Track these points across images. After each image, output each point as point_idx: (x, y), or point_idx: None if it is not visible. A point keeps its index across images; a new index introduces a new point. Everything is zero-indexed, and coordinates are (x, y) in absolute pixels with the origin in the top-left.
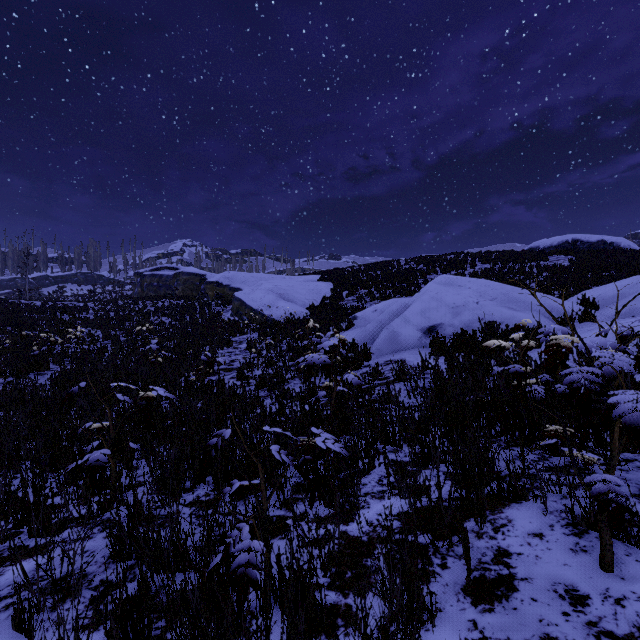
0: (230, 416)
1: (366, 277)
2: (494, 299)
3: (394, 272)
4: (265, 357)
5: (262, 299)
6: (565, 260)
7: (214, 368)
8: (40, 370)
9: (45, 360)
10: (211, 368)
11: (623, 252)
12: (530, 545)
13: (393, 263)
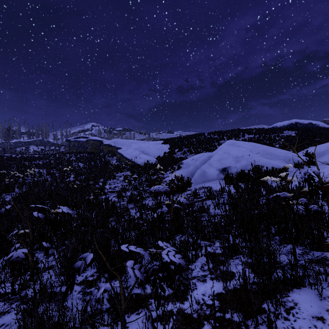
0: (111, 220)
1: (187, 142)
2: (258, 153)
3: (202, 139)
4: (133, 185)
5: (132, 153)
6: (292, 133)
7: (105, 191)
8: (9, 192)
9: (12, 186)
10: (102, 192)
11: (322, 129)
12: (316, 328)
13: (201, 134)
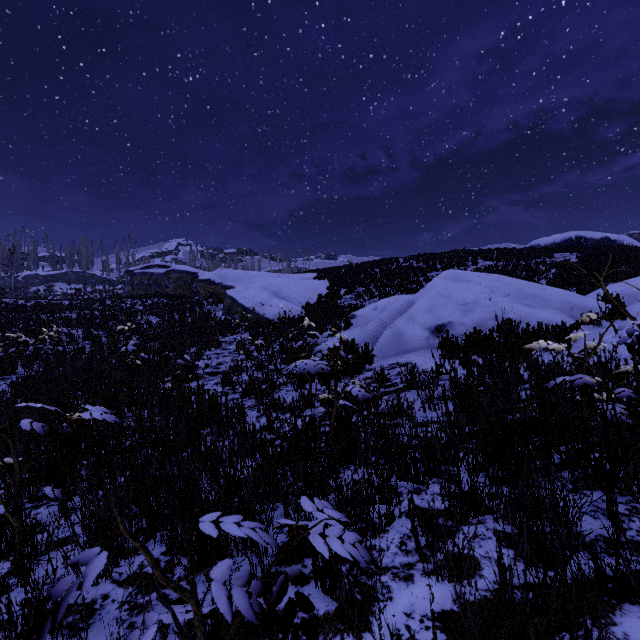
0: (208, 432)
1: (364, 275)
2: (508, 295)
3: (393, 269)
4: (255, 359)
5: (255, 297)
6: (571, 257)
7: (198, 372)
8: (4, 374)
9: (10, 363)
10: (189, 373)
11: (631, 249)
12: None
13: (391, 261)
